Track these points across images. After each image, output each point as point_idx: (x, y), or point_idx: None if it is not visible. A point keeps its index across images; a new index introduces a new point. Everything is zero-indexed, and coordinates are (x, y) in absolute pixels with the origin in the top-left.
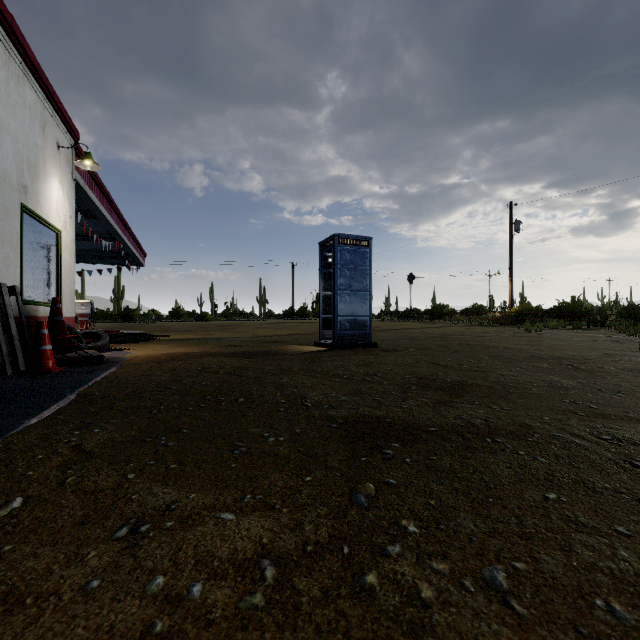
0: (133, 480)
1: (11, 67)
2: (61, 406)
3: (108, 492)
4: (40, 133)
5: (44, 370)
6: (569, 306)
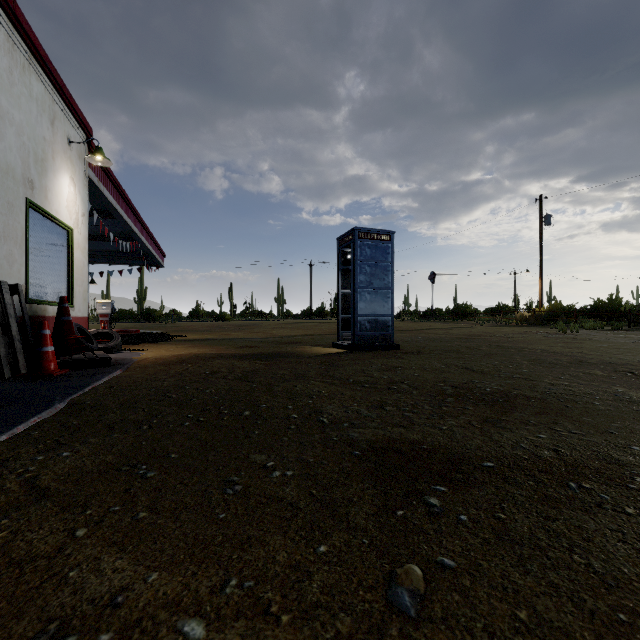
0: (81, 540)
1: (15, 56)
2: (43, 418)
3: (41, 562)
4: (49, 127)
5: (45, 373)
6: (606, 305)
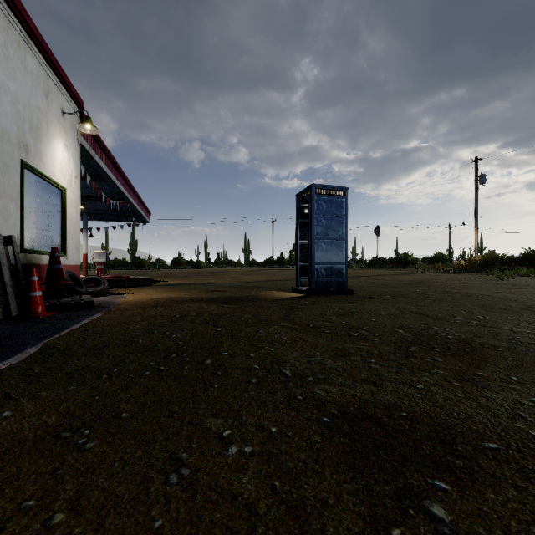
0: None
1: (10, 33)
2: (10, 364)
3: None
4: (43, 98)
5: (33, 315)
6: None
